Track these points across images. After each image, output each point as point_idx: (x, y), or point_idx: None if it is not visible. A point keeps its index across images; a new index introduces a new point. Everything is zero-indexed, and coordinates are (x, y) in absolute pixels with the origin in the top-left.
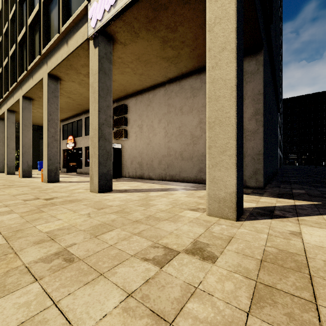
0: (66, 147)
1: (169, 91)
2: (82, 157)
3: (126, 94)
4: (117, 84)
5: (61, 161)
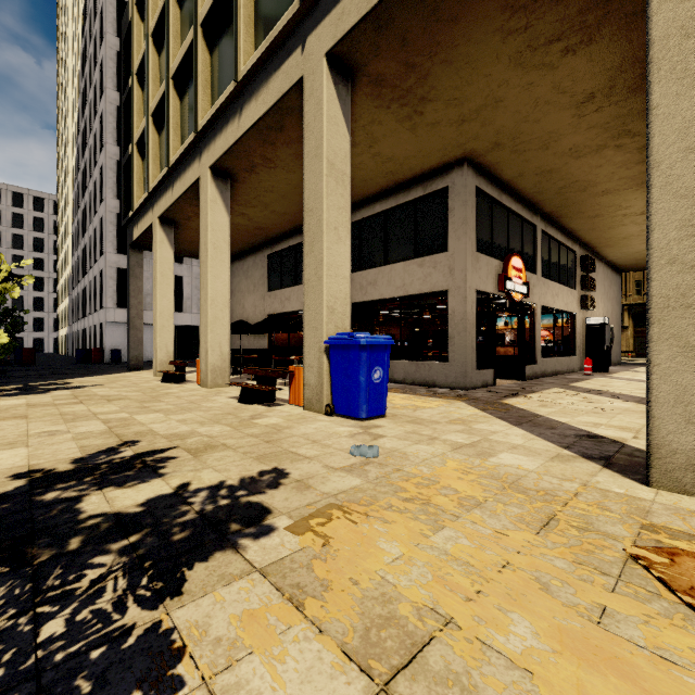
0: (505, 289)
1: (604, 271)
2: (538, 331)
3: (593, 247)
4: (633, 244)
5: (474, 339)
